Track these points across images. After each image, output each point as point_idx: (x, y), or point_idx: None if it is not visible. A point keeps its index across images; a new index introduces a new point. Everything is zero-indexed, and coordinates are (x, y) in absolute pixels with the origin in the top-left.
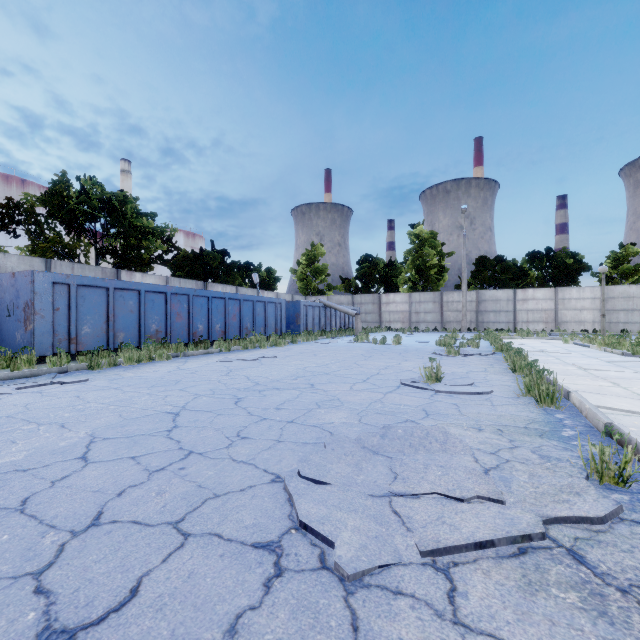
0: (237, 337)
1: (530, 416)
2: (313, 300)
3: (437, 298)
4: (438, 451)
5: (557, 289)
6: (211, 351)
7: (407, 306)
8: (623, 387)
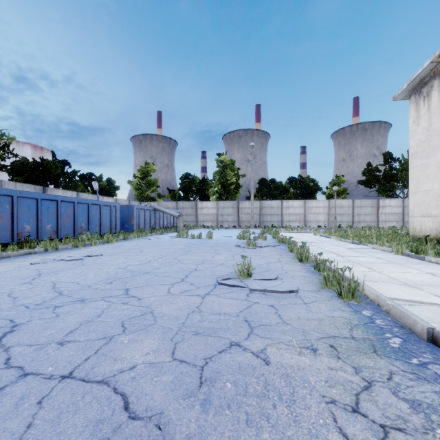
0: (71, 236)
1: (345, 317)
2: (145, 205)
3: (235, 205)
4: (289, 426)
5: (305, 201)
6: (34, 251)
7: (215, 210)
8: (378, 271)
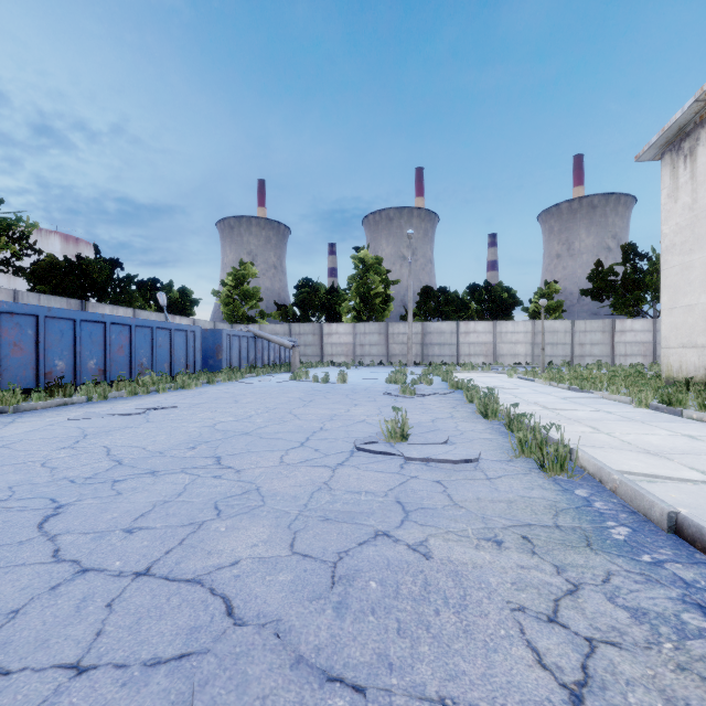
0: (126, 377)
1: (548, 498)
2: (240, 329)
3: (383, 329)
4: (457, 638)
5: (495, 322)
6: (71, 401)
7: (351, 338)
8: (606, 433)
